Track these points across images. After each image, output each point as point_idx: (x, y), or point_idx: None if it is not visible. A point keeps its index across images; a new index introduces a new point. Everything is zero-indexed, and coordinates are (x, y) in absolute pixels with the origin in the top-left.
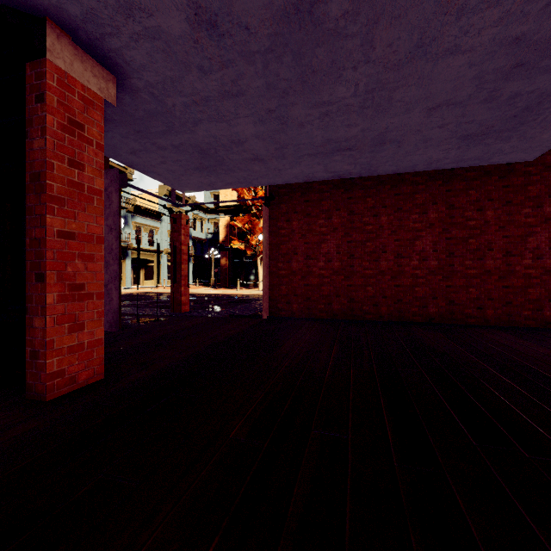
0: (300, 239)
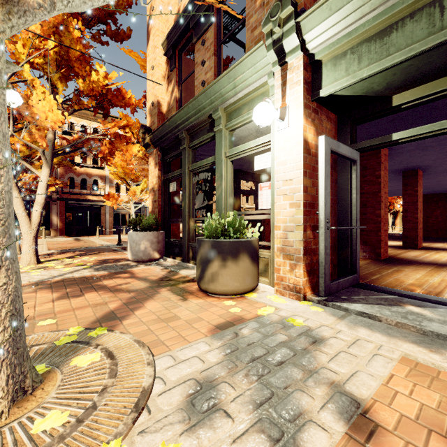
0: (423, 211)
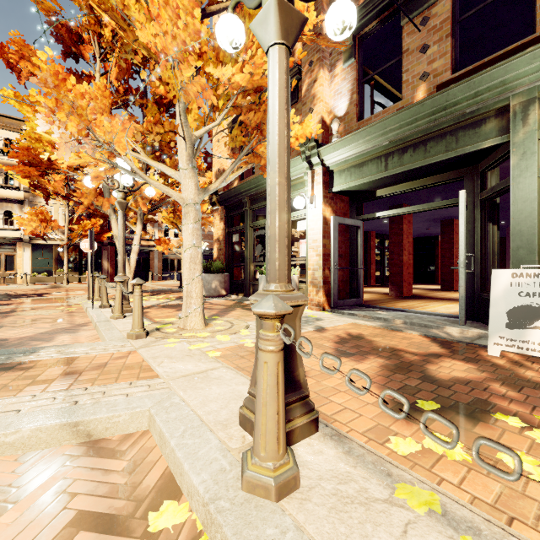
0: None
